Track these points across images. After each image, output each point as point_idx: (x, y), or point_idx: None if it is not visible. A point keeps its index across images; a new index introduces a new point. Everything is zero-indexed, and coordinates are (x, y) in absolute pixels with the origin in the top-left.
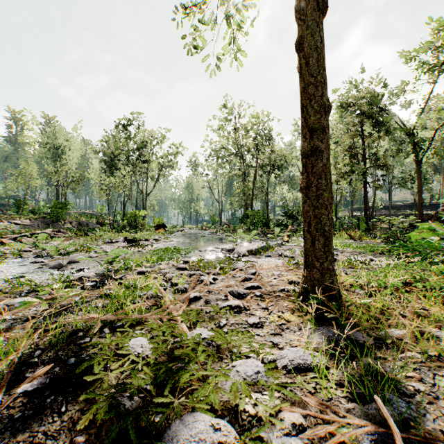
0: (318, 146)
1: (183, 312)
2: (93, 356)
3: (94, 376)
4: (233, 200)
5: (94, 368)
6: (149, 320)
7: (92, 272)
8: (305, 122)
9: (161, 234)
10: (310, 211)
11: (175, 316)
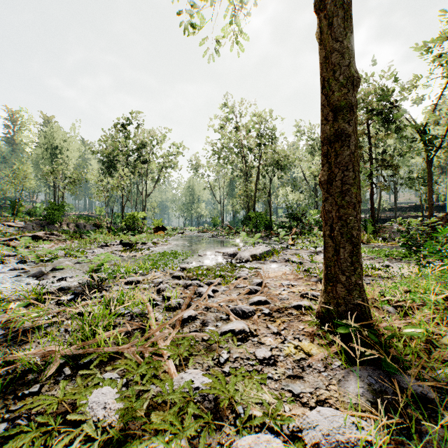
0: (344, 129)
1: (172, 341)
2: (27, 427)
3: None
4: (235, 201)
5: None
6: (126, 354)
7: (75, 282)
8: (326, 101)
9: (160, 237)
10: (332, 211)
11: (161, 349)
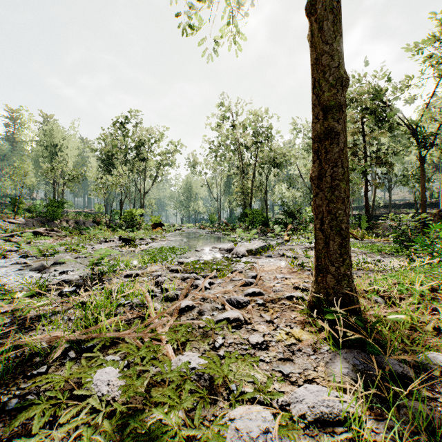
0: (333, 128)
1: (170, 328)
2: (37, 401)
3: (29, 439)
4: (232, 198)
5: (33, 422)
6: (127, 339)
7: (76, 275)
8: (316, 100)
9: (158, 233)
10: (323, 205)
11: (160, 335)
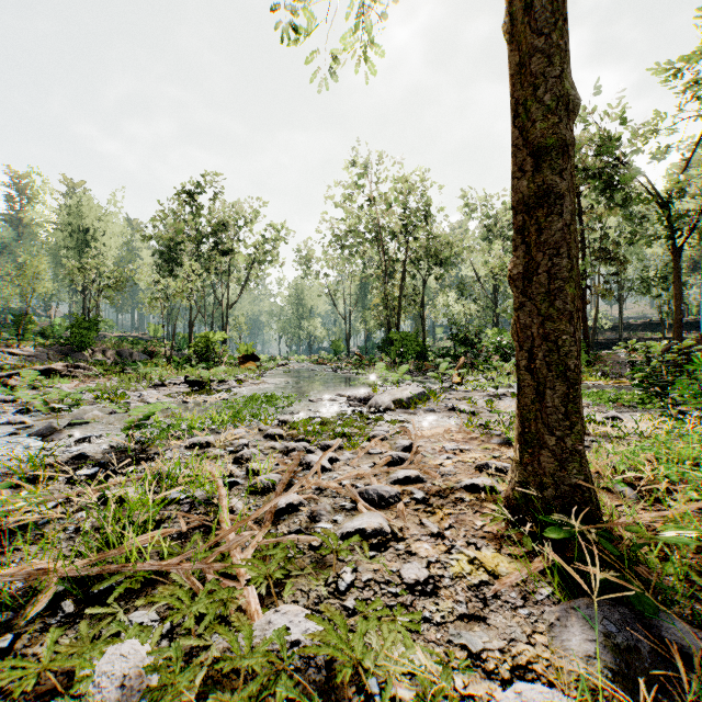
0: (553, 186)
1: (256, 551)
2: None
3: None
4: (368, 315)
5: None
6: (173, 576)
7: (105, 445)
8: (521, 138)
9: (250, 371)
10: (533, 325)
11: (235, 567)
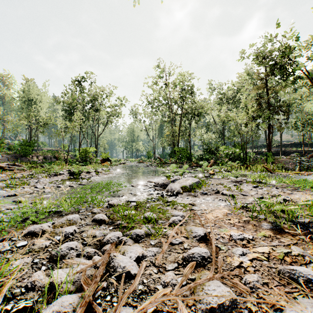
0: None
1: None
2: None
3: None
4: (163, 140)
5: None
6: None
7: None
8: None
9: (105, 167)
10: None
11: None
